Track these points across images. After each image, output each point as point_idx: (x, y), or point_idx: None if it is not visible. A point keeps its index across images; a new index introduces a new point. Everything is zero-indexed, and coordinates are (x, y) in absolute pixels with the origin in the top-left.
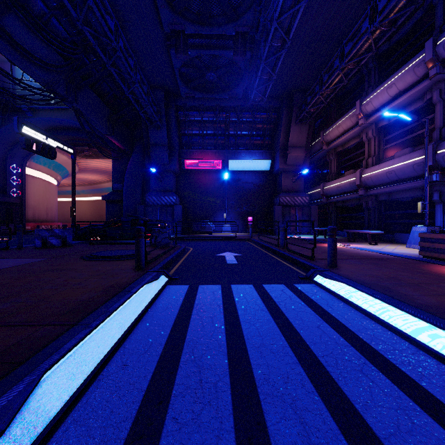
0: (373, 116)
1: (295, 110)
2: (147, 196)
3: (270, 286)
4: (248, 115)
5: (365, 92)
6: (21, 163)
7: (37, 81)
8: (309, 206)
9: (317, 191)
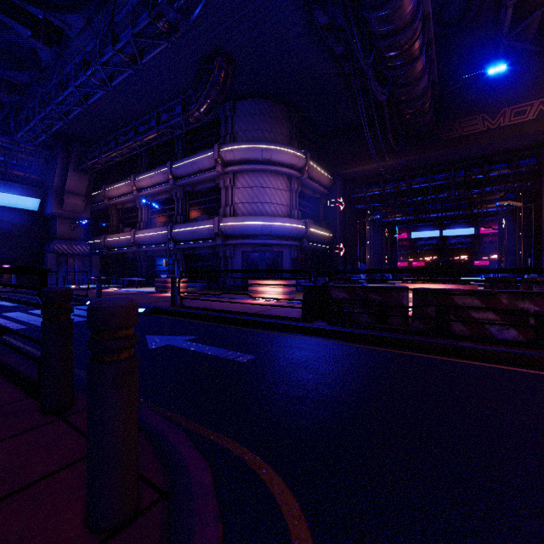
0: (143, 192)
1: (74, 158)
2: None
3: None
4: (6, 139)
5: (139, 169)
6: None
7: None
8: (90, 256)
9: (99, 242)
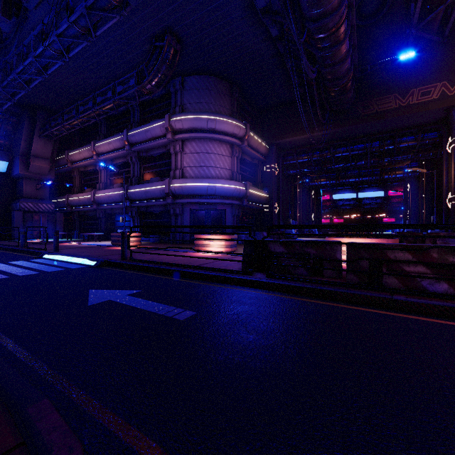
0: (102, 156)
1: (39, 125)
2: None
3: (14, 262)
4: None
5: (98, 137)
6: None
7: None
8: (54, 213)
9: (63, 200)
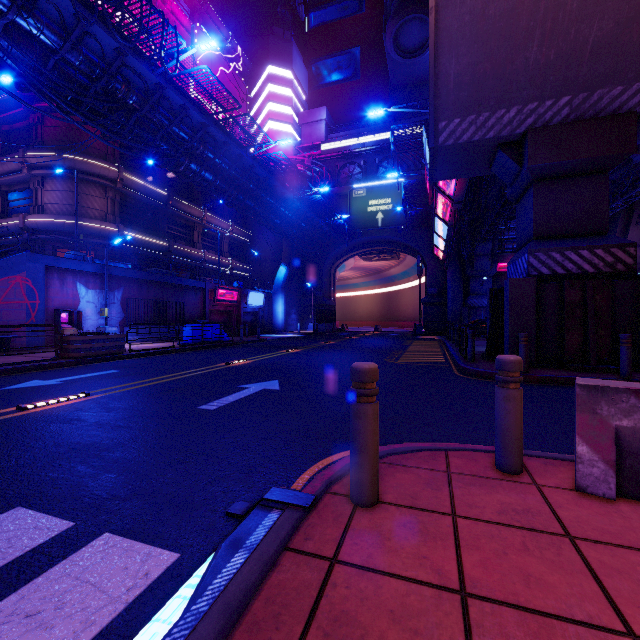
0: None
1: (636, 213)
2: (468, 299)
3: None
4: None
5: None
6: (333, 272)
7: (447, 236)
8: None
9: None
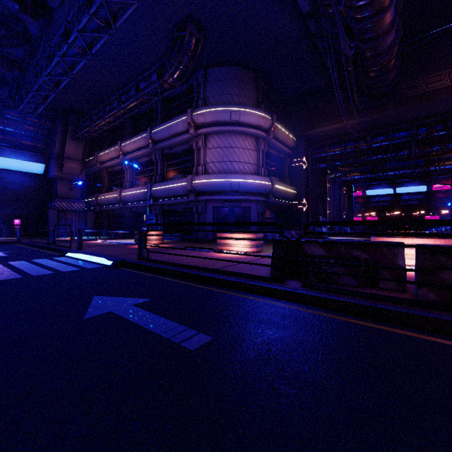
0: (128, 155)
1: (71, 128)
2: None
3: (37, 260)
4: (15, 113)
5: (125, 137)
6: None
7: None
8: (85, 212)
9: (93, 200)
